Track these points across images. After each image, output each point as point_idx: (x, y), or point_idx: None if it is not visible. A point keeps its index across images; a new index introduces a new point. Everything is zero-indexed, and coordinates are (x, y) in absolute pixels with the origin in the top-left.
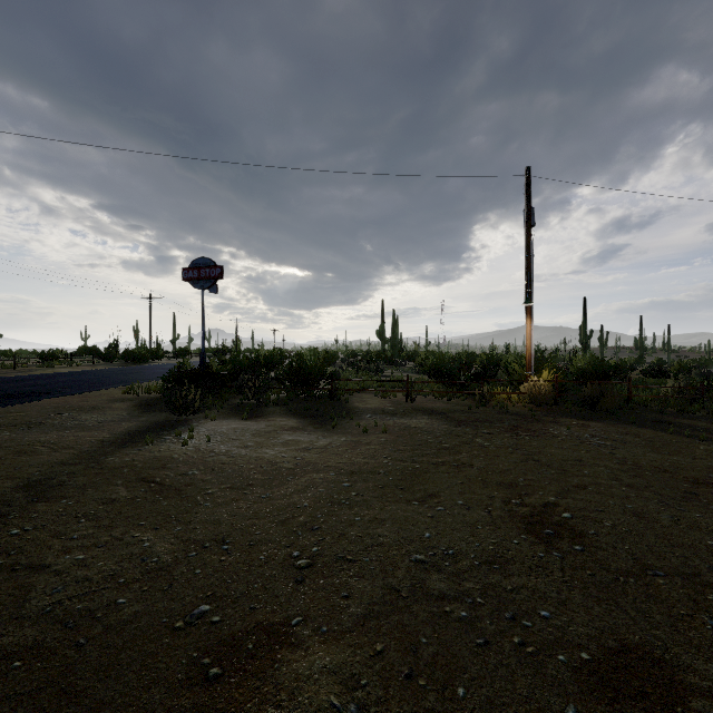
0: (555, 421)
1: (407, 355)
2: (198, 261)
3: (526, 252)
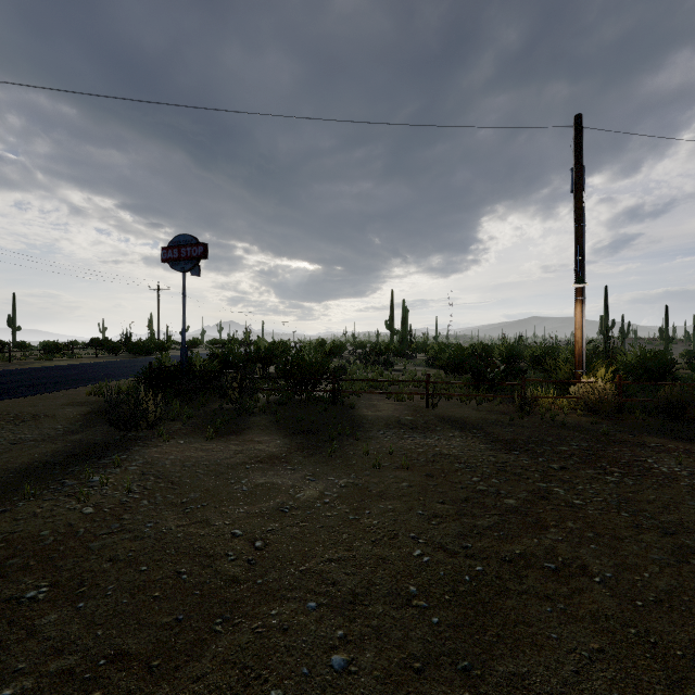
0: (641, 443)
1: (417, 347)
2: (179, 238)
3: (575, 221)
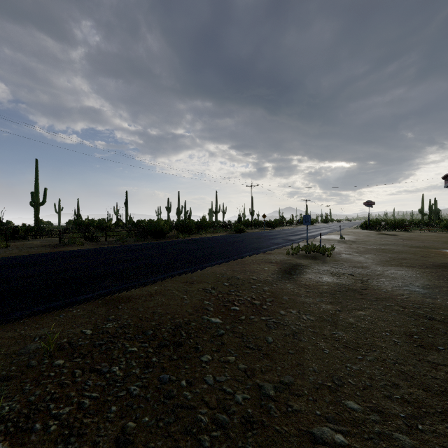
0: None
1: (439, 222)
2: (367, 201)
3: None
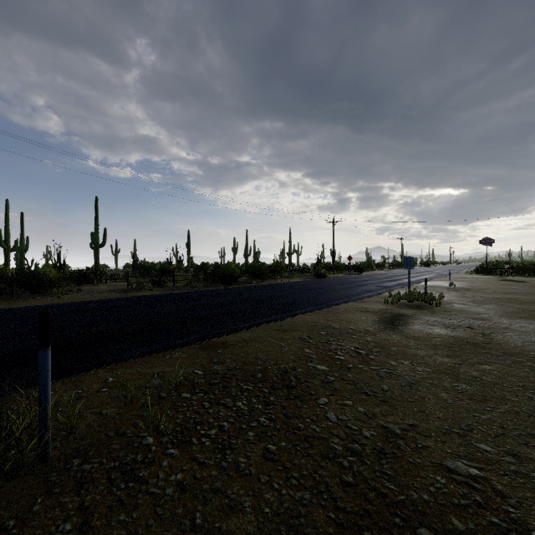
0: None
1: None
2: (485, 238)
3: None
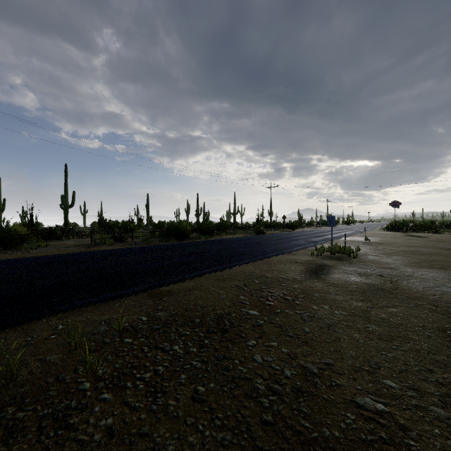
0: None
1: None
2: (393, 201)
3: None
